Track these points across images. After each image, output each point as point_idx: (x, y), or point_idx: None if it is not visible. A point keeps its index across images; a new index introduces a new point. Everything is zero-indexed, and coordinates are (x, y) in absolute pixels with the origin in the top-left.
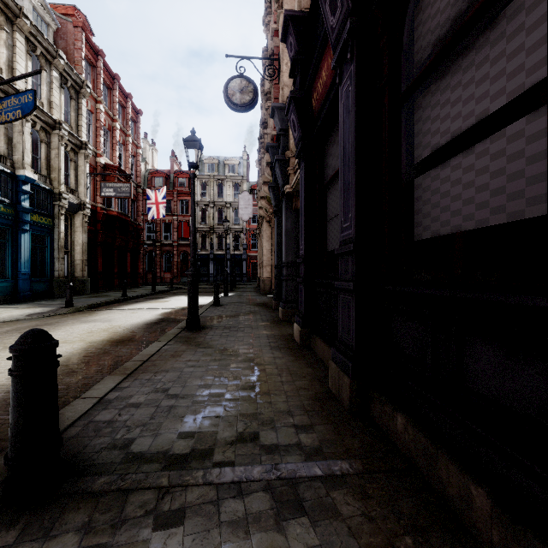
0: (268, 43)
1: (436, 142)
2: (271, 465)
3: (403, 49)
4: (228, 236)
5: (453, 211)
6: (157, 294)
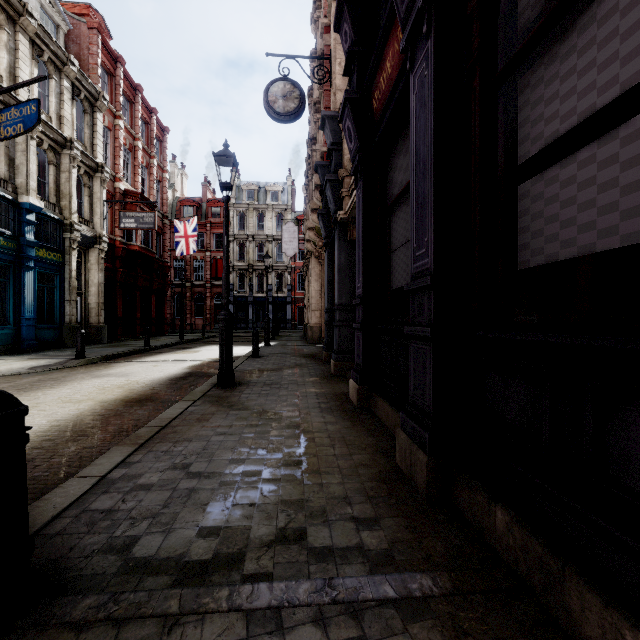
0: (317, 43)
1: (552, 131)
2: (324, 580)
3: (500, 12)
4: (269, 276)
5: (581, 225)
6: (185, 344)
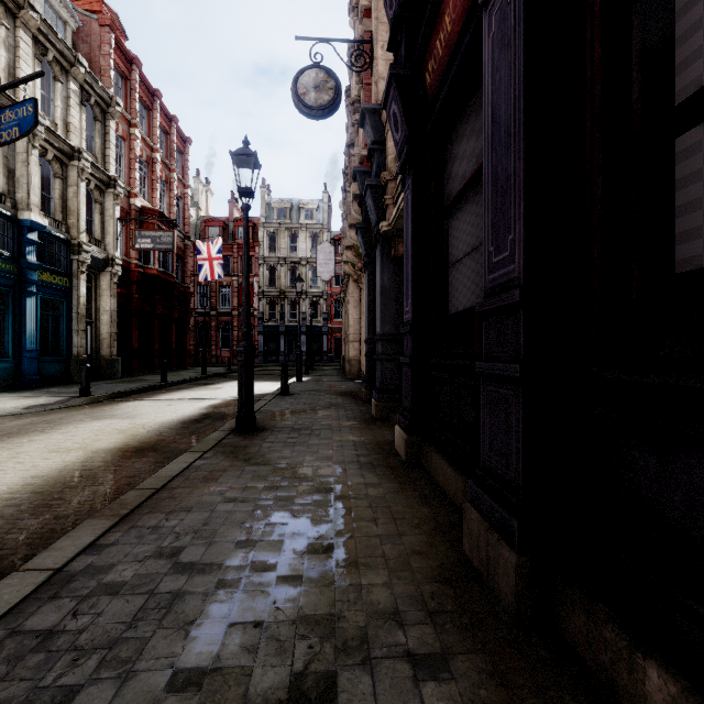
0: (356, 33)
1: None
2: None
3: None
4: (303, 303)
5: None
6: (208, 379)
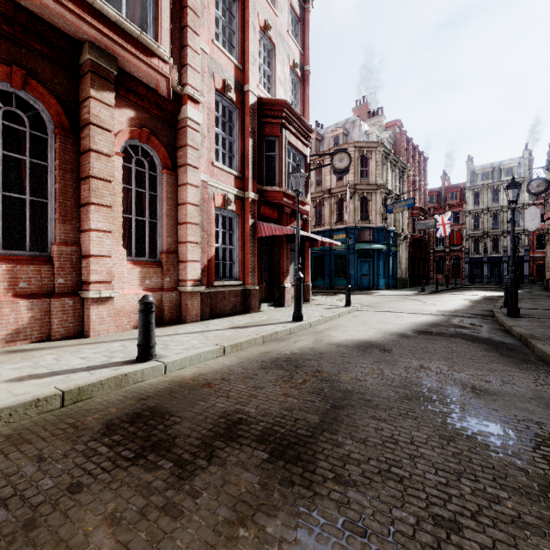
0: None
1: None
2: None
3: None
4: (504, 239)
5: None
6: (452, 290)
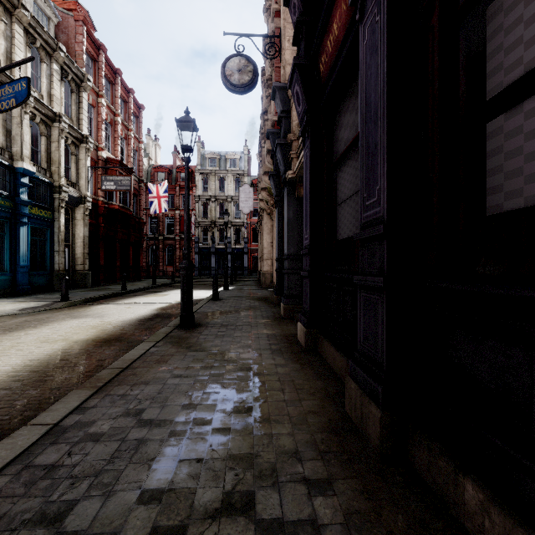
0: (269, 28)
1: None
2: None
3: None
4: (229, 230)
5: None
6: (157, 288)
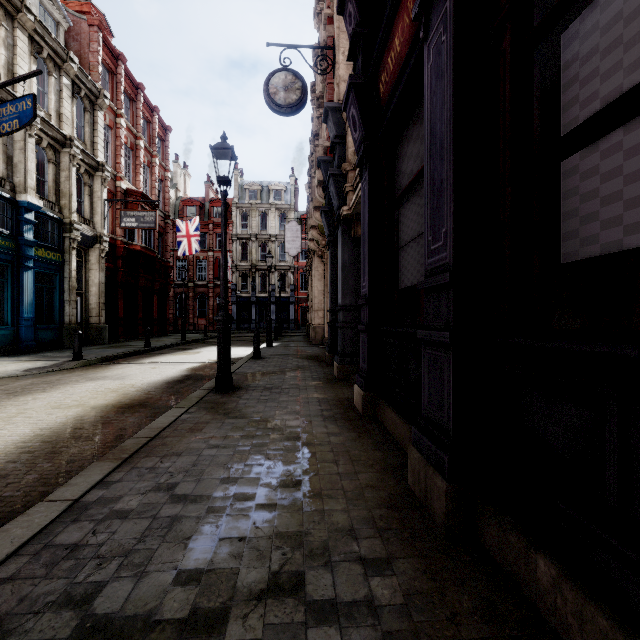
0: (320, 36)
1: (612, 88)
2: None
3: None
4: (272, 275)
5: None
6: (187, 344)
